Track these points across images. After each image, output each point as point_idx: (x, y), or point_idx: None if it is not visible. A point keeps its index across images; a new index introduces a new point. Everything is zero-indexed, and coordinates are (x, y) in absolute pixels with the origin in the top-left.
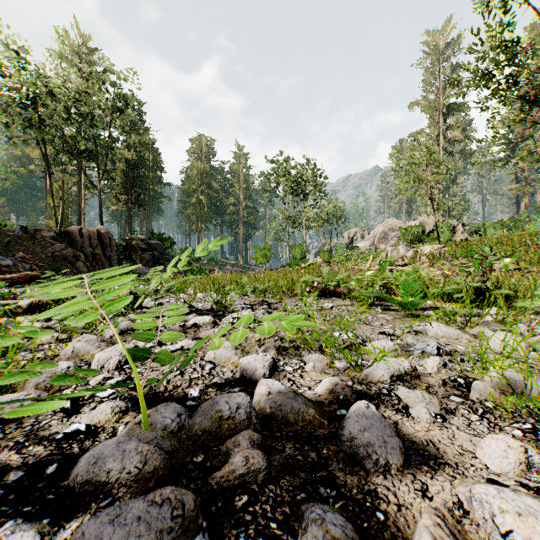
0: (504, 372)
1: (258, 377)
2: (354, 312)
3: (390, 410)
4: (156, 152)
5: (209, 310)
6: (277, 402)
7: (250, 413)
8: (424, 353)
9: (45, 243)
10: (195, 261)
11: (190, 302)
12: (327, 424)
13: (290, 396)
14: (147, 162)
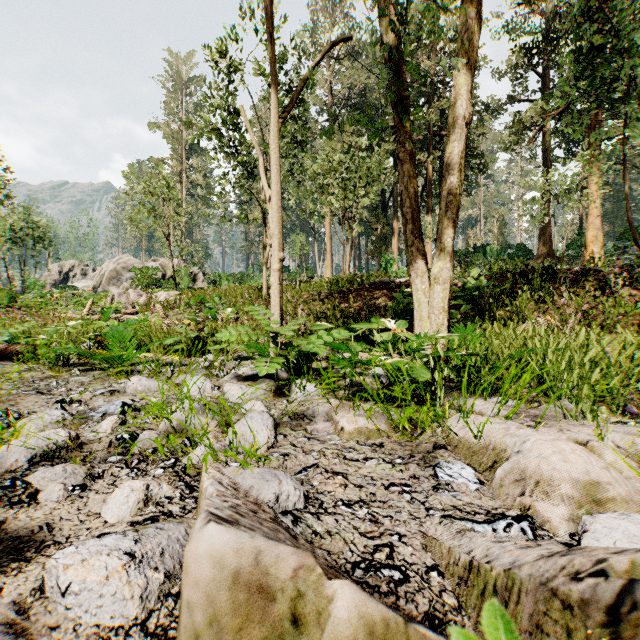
0: (176, 415)
1: None
2: (32, 379)
3: (2, 508)
4: None
5: None
6: None
7: None
8: (106, 415)
9: None
10: None
11: None
12: None
13: None
14: None
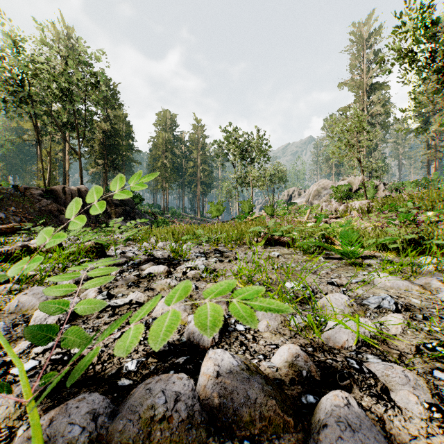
0: None
1: (206, 342)
2: (299, 260)
3: (368, 396)
4: (128, 124)
5: (166, 259)
6: (227, 388)
7: (192, 408)
8: (381, 308)
9: (33, 199)
10: (160, 215)
11: (150, 250)
12: (293, 424)
13: (244, 379)
14: (120, 132)
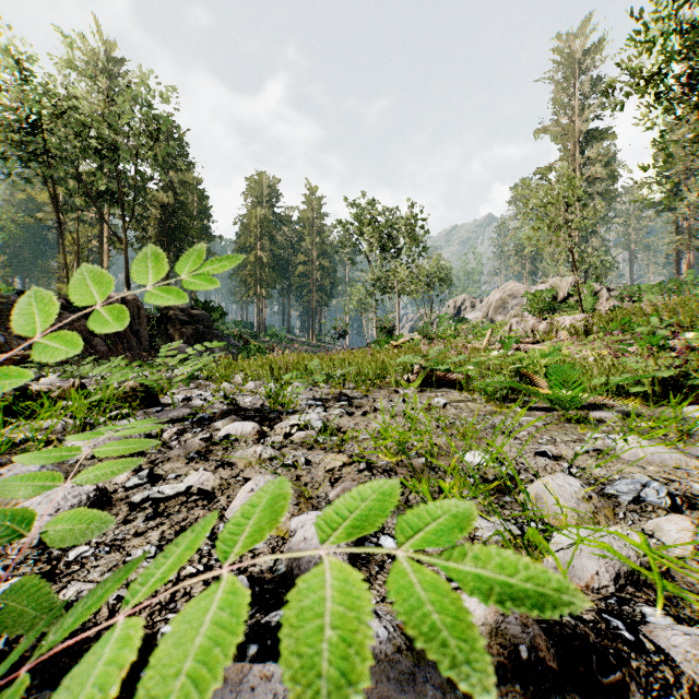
0: None
1: None
2: (480, 413)
3: None
4: (202, 195)
5: (258, 410)
6: None
7: None
8: (644, 503)
9: None
10: (253, 338)
11: (233, 396)
12: None
13: (403, 676)
14: (190, 208)
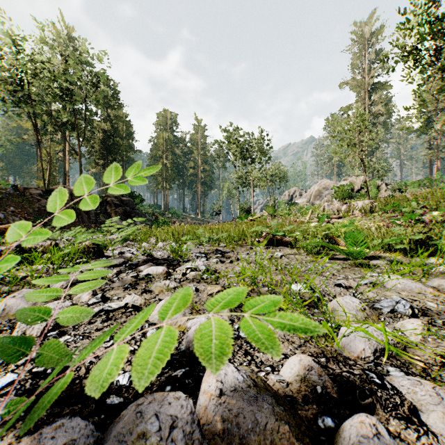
0: None
1: None
2: (303, 261)
3: (395, 418)
4: (129, 124)
5: (166, 259)
6: (232, 410)
7: (191, 435)
8: (396, 312)
9: (33, 199)
10: (161, 215)
11: (150, 251)
12: None
13: (251, 398)
14: (121, 132)
